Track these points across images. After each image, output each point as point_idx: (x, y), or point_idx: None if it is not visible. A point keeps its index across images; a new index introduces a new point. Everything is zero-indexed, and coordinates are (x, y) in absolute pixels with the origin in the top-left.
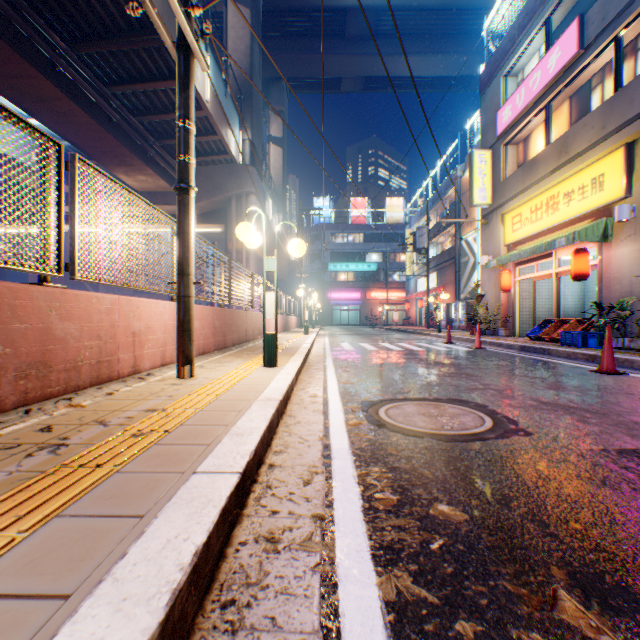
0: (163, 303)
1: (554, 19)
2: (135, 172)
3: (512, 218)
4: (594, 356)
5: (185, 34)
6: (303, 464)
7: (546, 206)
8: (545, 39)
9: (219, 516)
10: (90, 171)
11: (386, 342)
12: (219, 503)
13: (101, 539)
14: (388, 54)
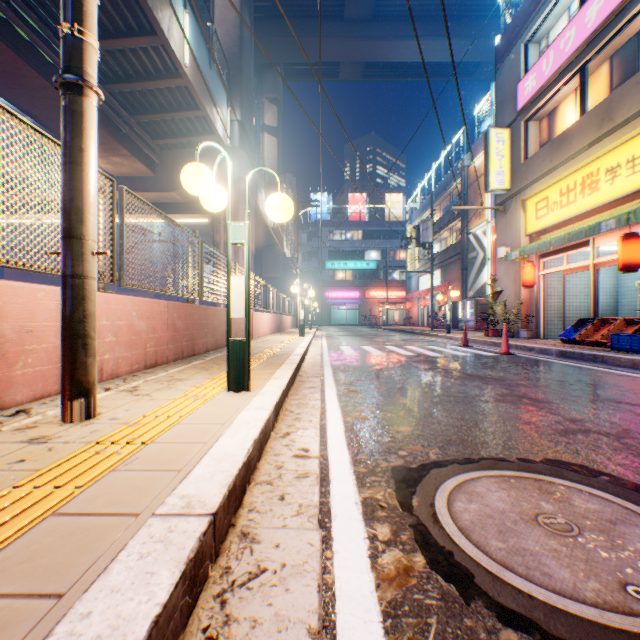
0: None
1: None
2: (107, 152)
3: (536, 203)
4: None
5: None
6: None
7: (582, 186)
8: None
9: None
10: None
11: (392, 345)
12: None
13: None
14: (389, 37)
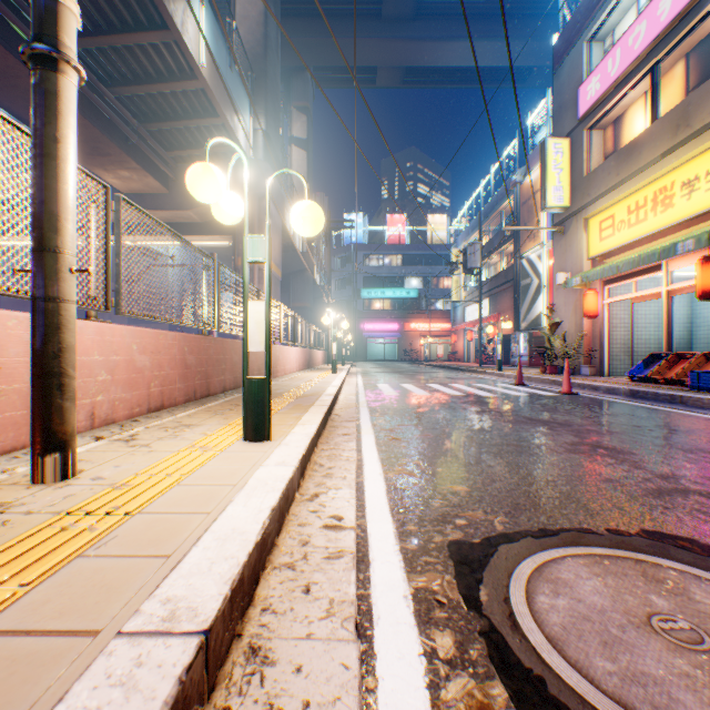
0: None
1: None
2: (114, 165)
3: (600, 222)
4: None
5: None
6: None
7: (653, 202)
8: None
9: None
10: None
11: (437, 383)
12: None
13: None
14: (432, 38)
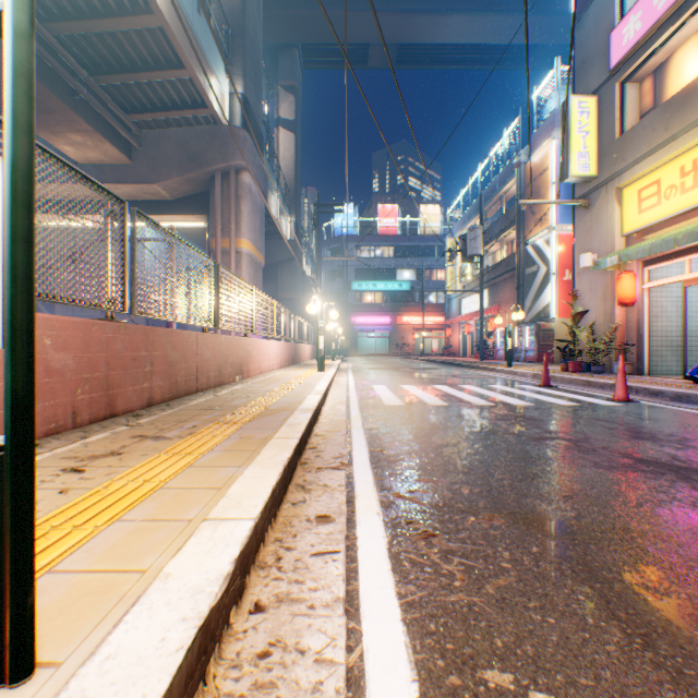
0: None
1: None
2: (61, 126)
3: (640, 191)
4: None
5: None
6: None
7: None
8: None
9: None
10: None
11: (444, 384)
12: None
13: None
14: (428, 11)
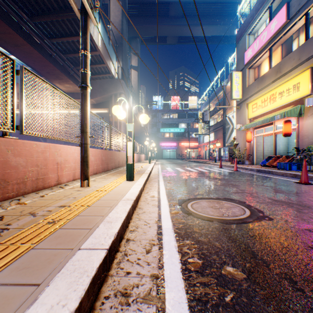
0: (74, 147)
1: (273, 5)
2: (64, 82)
3: (252, 105)
4: (296, 175)
5: (84, 4)
6: (146, 239)
7: (269, 99)
8: (269, 15)
9: (89, 284)
10: (31, 76)
11: (189, 167)
12: (91, 273)
13: (6, 306)
14: (190, 25)
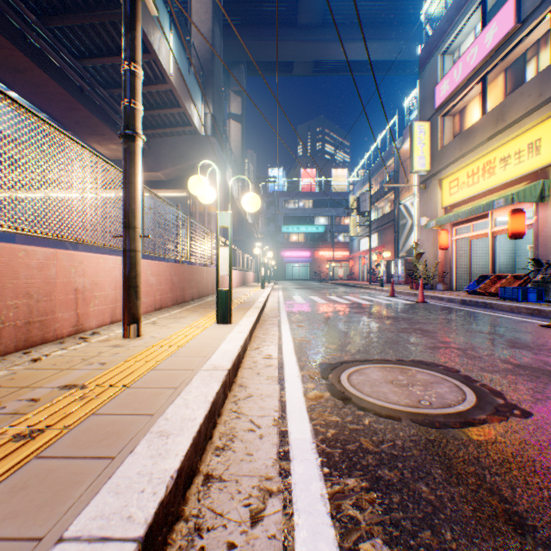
0: (113, 258)
1: None
2: (107, 141)
3: (449, 183)
4: (539, 310)
5: None
6: (252, 474)
7: (483, 171)
8: (482, 17)
9: None
10: (14, 107)
11: (335, 296)
12: None
13: None
14: (335, 40)
